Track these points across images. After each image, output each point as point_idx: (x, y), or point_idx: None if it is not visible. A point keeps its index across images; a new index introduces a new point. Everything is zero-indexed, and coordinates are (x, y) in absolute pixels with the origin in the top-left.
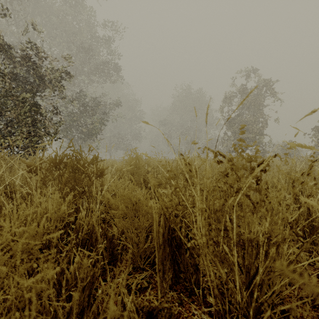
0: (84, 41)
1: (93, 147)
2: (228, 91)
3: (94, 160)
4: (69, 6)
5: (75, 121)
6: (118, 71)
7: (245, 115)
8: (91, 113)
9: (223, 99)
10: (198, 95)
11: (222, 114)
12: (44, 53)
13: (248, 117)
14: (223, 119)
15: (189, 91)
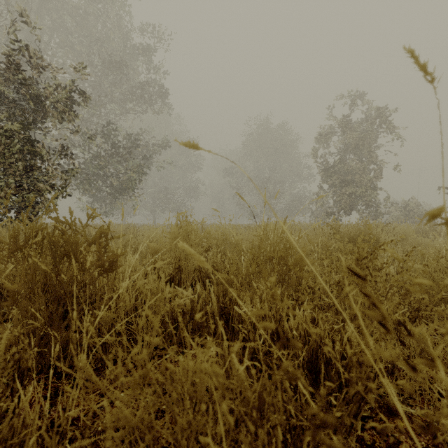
0: (115, 53)
1: (95, 211)
2: (325, 126)
3: (98, 237)
4: (92, 0)
5: (100, 169)
6: (165, 96)
7: (350, 160)
8: (125, 157)
9: (317, 137)
10: (280, 133)
11: (315, 160)
12: (43, 60)
13: (355, 164)
14: (318, 166)
15: (267, 127)
